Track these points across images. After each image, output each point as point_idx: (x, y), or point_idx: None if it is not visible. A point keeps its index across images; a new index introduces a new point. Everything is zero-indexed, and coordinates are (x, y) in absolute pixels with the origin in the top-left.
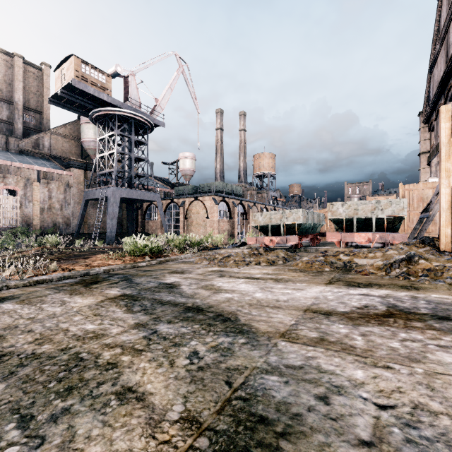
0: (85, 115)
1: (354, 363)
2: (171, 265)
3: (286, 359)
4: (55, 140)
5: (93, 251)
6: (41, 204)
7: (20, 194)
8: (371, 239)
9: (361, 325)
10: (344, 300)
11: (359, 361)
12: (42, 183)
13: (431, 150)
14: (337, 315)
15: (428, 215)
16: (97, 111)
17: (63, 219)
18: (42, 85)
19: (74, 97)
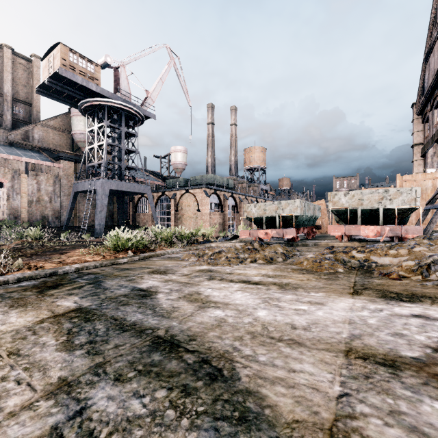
0: (74, 106)
1: None
2: (154, 261)
3: None
4: (45, 133)
5: (77, 244)
6: (29, 196)
7: (8, 186)
8: (380, 233)
9: None
10: (398, 328)
11: None
12: (31, 175)
13: (425, 142)
14: (411, 368)
15: None
16: (86, 101)
17: (52, 212)
18: (32, 76)
19: (62, 86)
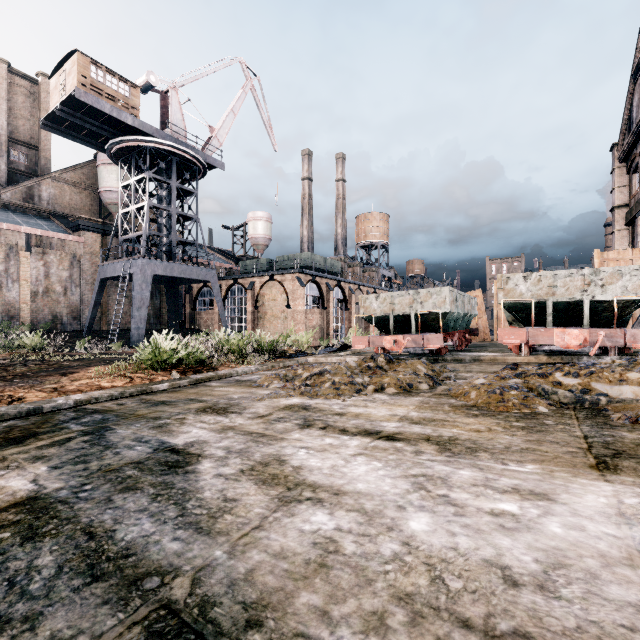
0: (100, 149)
1: None
2: (212, 388)
3: None
4: (58, 190)
5: (97, 359)
6: (32, 285)
7: None
8: (588, 340)
9: None
10: None
11: None
12: (35, 253)
13: (631, 202)
14: None
15: None
16: (118, 141)
17: (68, 309)
18: (38, 106)
19: (81, 118)
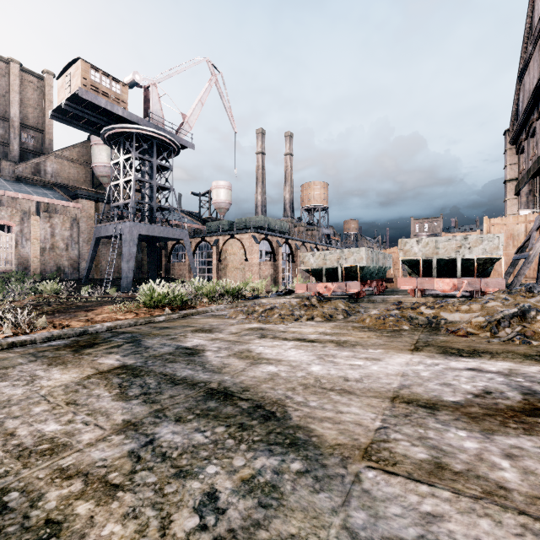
0: (95, 134)
1: (524, 536)
2: (197, 319)
3: (384, 519)
4: (60, 165)
5: (102, 300)
6: (41, 243)
7: (16, 231)
8: (457, 286)
9: (495, 432)
10: (448, 379)
11: (534, 532)
12: (43, 217)
13: (519, 177)
14: (448, 409)
15: (527, 256)
16: (110, 128)
17: (69, 262)
18: (43, 97)
19: (81, 110)
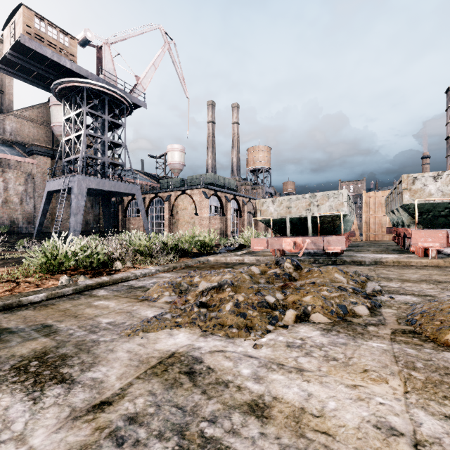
0: (47, 89)
1: None
2: (91, 302)
3: None
4: (19, 124)
5: (22, 257)
6: None
7: None
8: None
9: None
10: None
11: None
12: None
13: None
14: None
15: None
16: (60, 82)
17: (23, 216)
18: None
19: (28, 62)
